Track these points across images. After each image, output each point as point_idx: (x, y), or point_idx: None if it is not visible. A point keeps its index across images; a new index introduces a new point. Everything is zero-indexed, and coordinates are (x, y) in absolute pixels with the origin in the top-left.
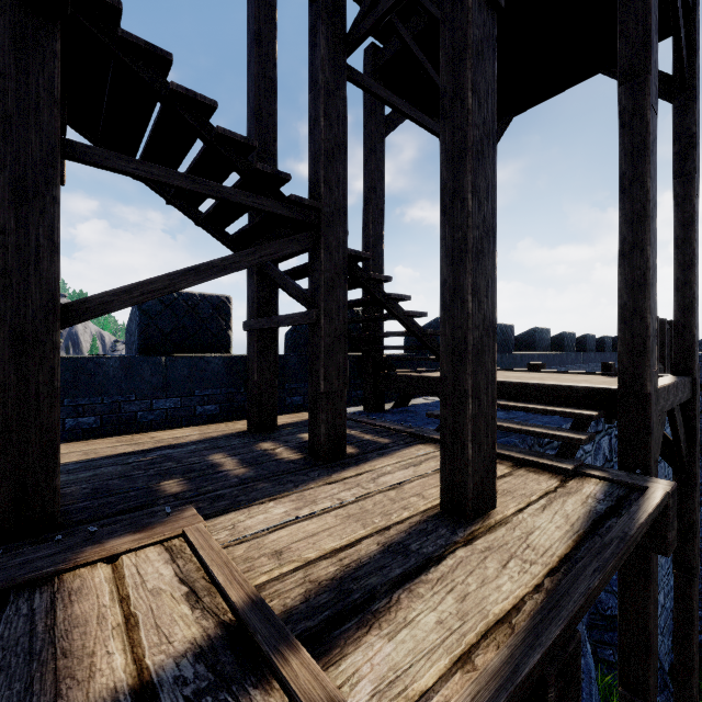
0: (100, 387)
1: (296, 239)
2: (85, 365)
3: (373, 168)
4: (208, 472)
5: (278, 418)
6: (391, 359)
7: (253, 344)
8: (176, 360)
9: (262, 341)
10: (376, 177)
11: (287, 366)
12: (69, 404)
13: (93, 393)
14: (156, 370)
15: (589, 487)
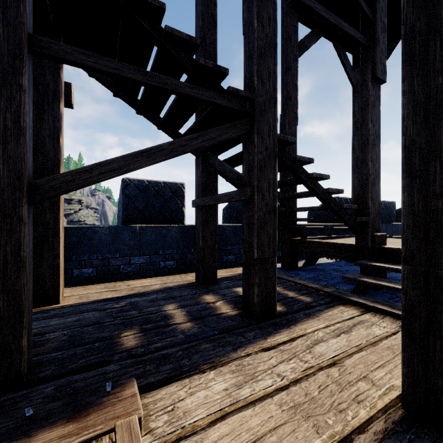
0: (95, 248)
1: (233, 126)
2: (85, 232)
3: (289, 82)
4: (161, 323)
5: (217, 272)
6: (304, 228)
7: (199, 217)
8: (146, 229)
9: (206, 215)
10: (291, 88)
11: (224, 233)
12: (76, 259)
13: (91, 252)
14: (133, 236)
15: None
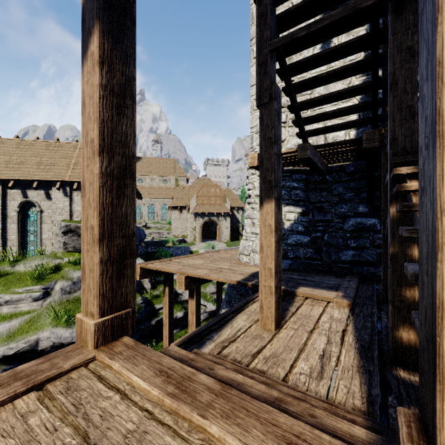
0: None
1: None
2: None
3: None
4: None
5: None
6: None
7: None
8: None
9: None
10: None
11: None
12: None
13: None
14: None
15: (208, 349)
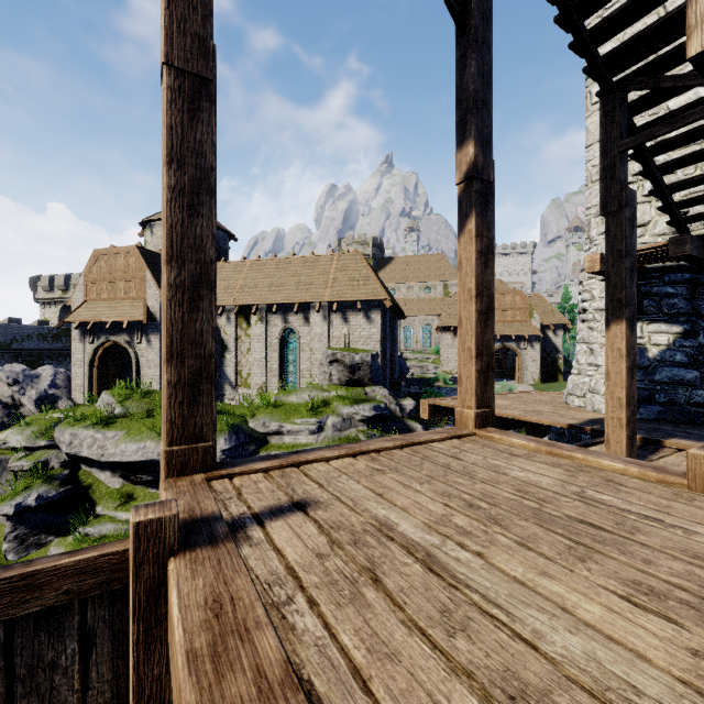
0: None
1: None
2: None
3: None
4: None
5: None
6: None
7: None
8: None
9: None
10: None
11: None
12: None
13: None
14: None
15: None
